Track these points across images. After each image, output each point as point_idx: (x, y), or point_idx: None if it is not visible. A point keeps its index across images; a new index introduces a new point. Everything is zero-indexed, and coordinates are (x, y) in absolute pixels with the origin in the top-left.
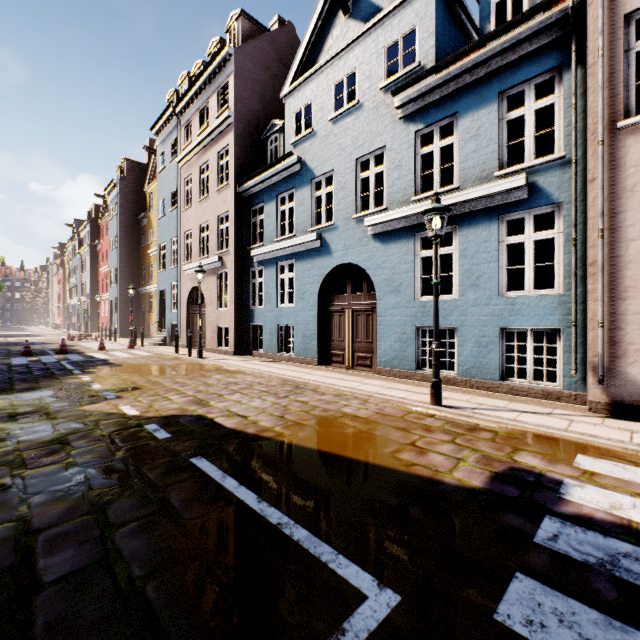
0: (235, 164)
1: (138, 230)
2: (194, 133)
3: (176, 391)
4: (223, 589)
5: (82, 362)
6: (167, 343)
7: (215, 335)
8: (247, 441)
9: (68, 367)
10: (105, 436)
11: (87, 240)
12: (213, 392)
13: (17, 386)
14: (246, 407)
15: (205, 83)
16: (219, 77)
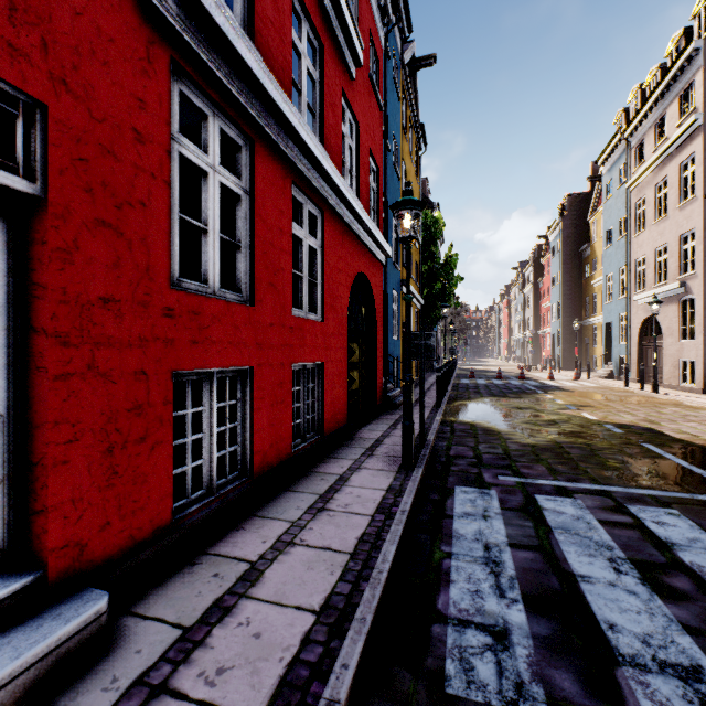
0: (704, 172)
1: (579, 262)
2: (647, 151)
3: (626, 412)
4: (655, 475)
5: (539, 386)
6: (613, 377)
7: (675, 370)
8: (691, 446)
9: (531, 388)
10: (577, 424)
11: (529, 280)
12: (665, 418)
13: (509, 395)
14: (700, 431)
15: (661, 93)
16: (680, 80)
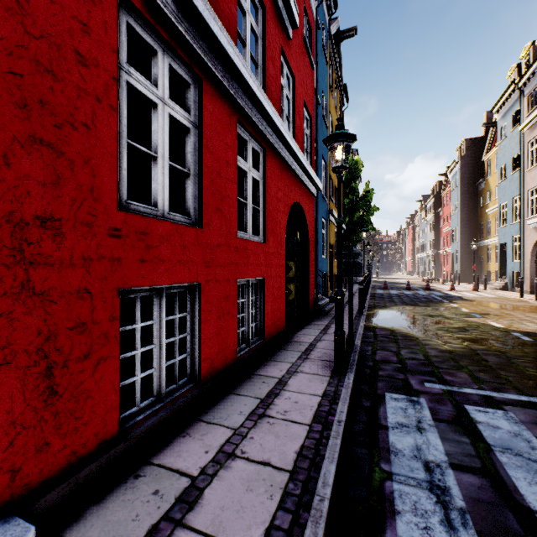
0: None
1: (475, 194)
2: None
3: (528, 321)
4: None
5: (444, 296)
6: (507, 289)
7: None
8: None
9: (437, 298)
10: (486, 331)
11: (431, 210)
12: None
13: (419, 304)
14: None
15: None
16: None
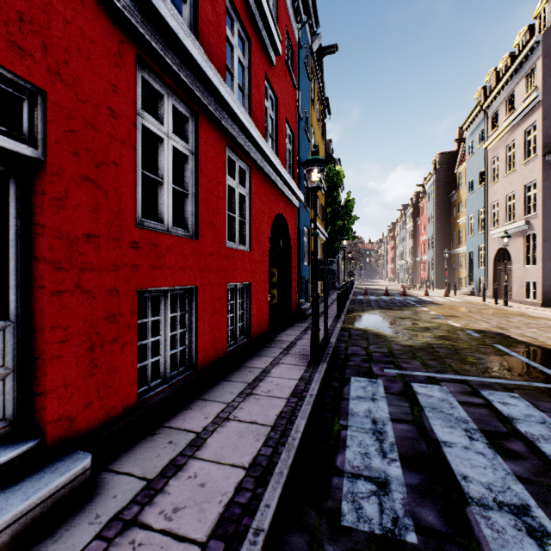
0: (543, 136)
1: (448, 205)
2: (500, 120)
3: (483, 321)
4: (502, 368)
5: (417, 301)
6: (474, 294)
7: (521, 288)
8: (531, 346)
9: (411, 303)
10: (445, 330)
11: (410, 218)
12: (512, 325)
13: (393, 308)
14: (538, 335)
15: (511, 75)
16: (525, 65)
